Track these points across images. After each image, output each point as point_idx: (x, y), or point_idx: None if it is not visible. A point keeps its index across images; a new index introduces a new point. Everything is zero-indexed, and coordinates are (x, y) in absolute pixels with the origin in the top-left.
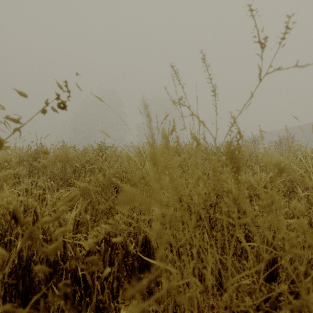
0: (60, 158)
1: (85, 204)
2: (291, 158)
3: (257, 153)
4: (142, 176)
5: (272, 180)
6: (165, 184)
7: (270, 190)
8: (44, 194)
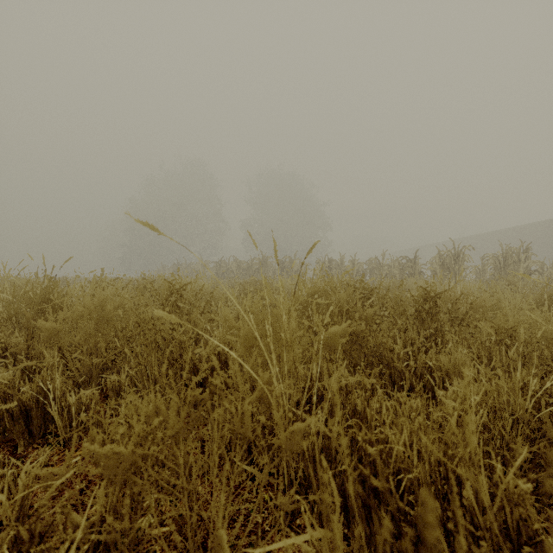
0: (86, 315)
1: (121, 475)
2: (546, 304)
3: (483, 299)
4: (257, 396)
5: (550, 389)
6: (303, 377)
7: (547, 414)
8: (45, 406)
